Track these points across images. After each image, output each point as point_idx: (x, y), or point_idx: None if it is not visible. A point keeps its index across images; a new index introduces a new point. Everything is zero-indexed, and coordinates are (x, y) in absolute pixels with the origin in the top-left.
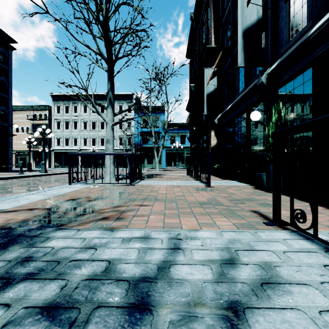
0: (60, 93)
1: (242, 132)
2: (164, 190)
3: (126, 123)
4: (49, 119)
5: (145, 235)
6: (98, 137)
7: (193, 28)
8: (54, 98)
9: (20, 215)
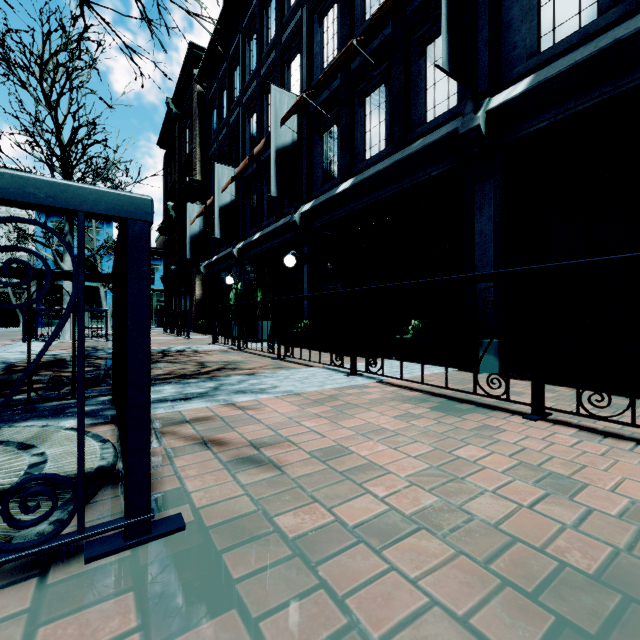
0: None
1: (226, 288)
2: None
3: None
4: None
5: (157, 347)
6: None
7: (171, 117)
8: None
9: (65, 350)
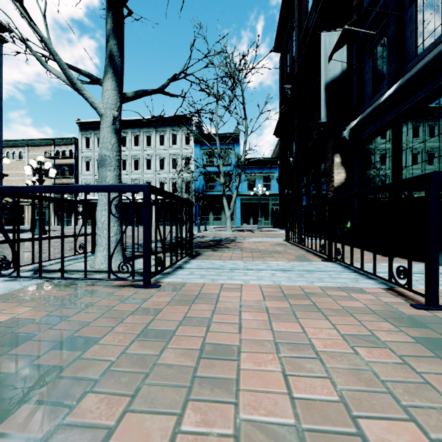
0: (90, 120)
1: (434, 144)
2: (261, 336)
3: (182, 159)
4: (76, 157)
5: None
6: (143, 181)
7: None
8: (81, 127)
9: None
